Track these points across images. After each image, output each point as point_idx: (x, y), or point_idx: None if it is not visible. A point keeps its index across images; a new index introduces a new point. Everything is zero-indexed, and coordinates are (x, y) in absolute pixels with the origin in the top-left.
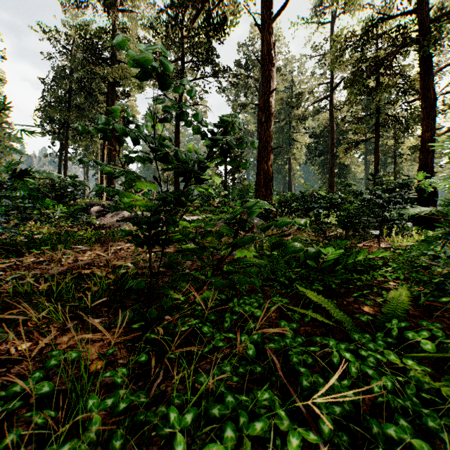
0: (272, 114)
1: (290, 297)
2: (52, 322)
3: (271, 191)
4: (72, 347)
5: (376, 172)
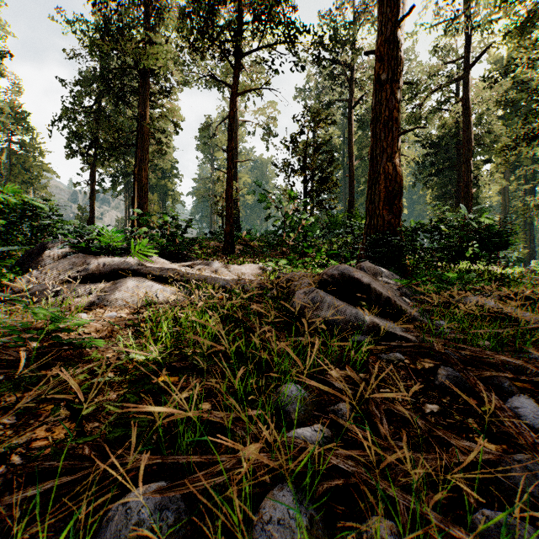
0: (401, 65)
1: None
2: None
3: (399, 215)
4: None
5: None
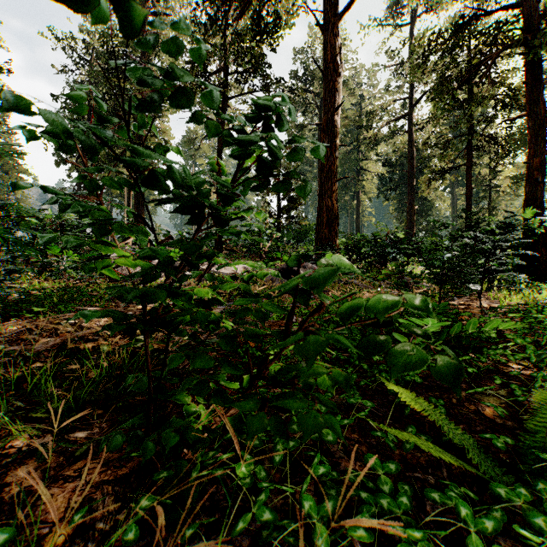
0: (337, 136)
1: (372, 389)
2: (9, 440)
3: (335, 233)
4: (27, 492)
5: (468, 208)
